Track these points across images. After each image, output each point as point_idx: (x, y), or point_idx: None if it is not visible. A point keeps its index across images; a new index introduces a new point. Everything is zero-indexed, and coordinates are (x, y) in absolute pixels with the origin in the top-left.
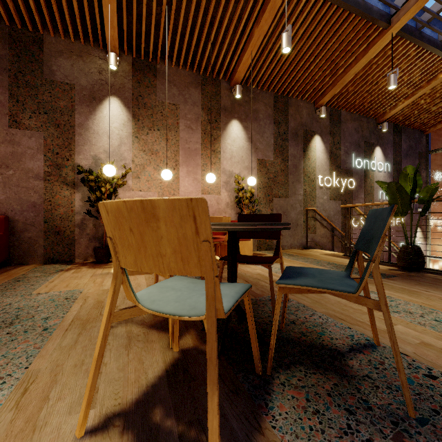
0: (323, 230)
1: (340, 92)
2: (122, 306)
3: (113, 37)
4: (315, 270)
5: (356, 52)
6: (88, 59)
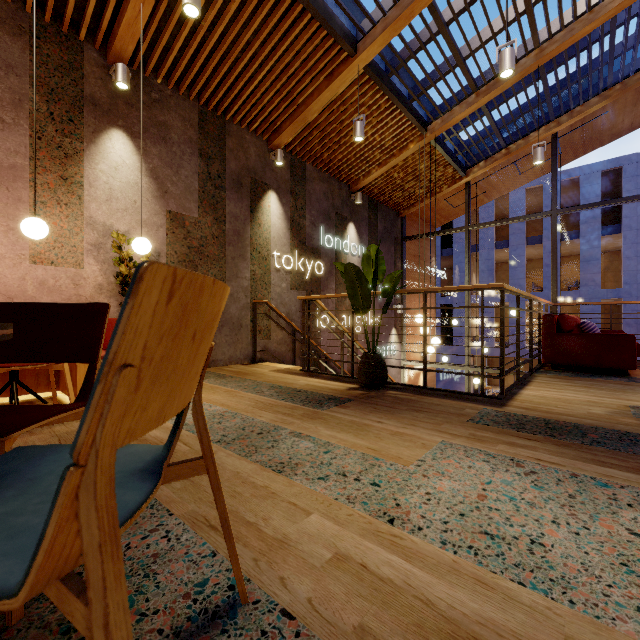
0: (281, 333)
1: (303, 134)
2: None
3: None
4: None
5: (318, 79)
6: None
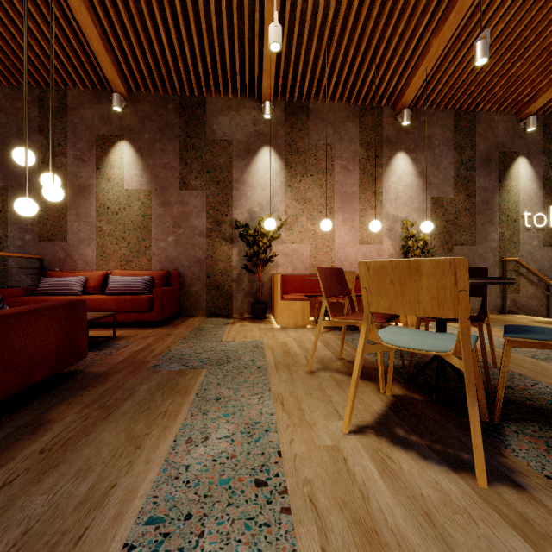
0: (531, 288)
1: None
2: (310, 357)
3: (269, 86)
4: (545, 329)
5: None
6: (243, 113)
